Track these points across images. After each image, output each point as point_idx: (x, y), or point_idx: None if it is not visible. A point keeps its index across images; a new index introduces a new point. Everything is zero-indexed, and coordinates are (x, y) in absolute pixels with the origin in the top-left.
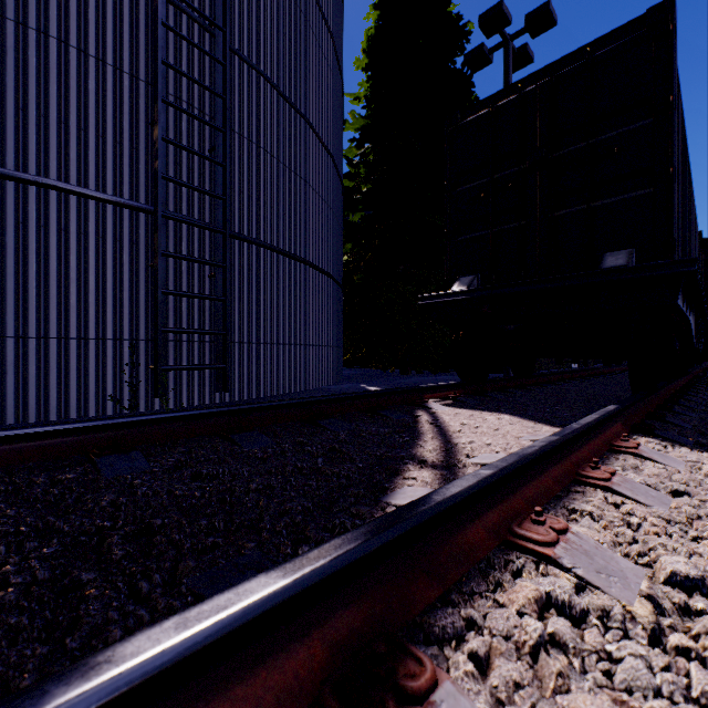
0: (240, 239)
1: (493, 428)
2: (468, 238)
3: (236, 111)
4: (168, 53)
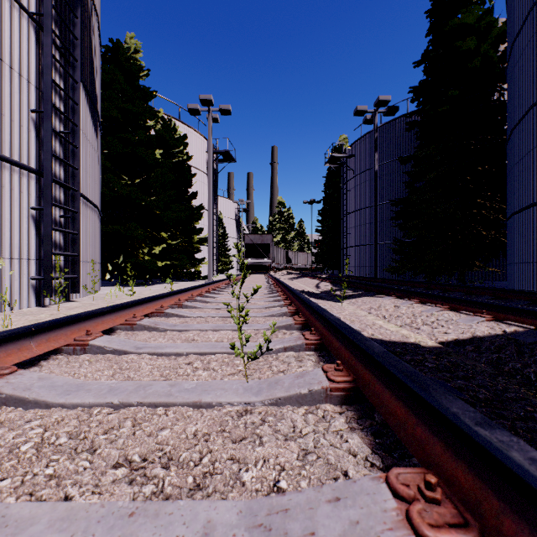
0: None
1: None
2: None
3: None
4: None
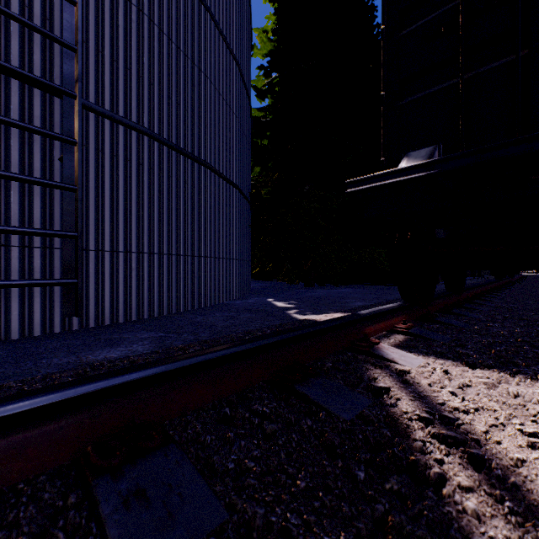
0: (112, 119)
1: None
2: (418, 97)
3: None
4: None
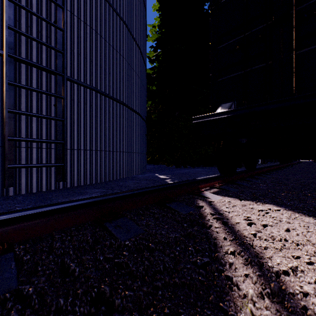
0: (78, 84)
1: (287, 230)
2: (226, 78)
3: (75, 2)
4: None
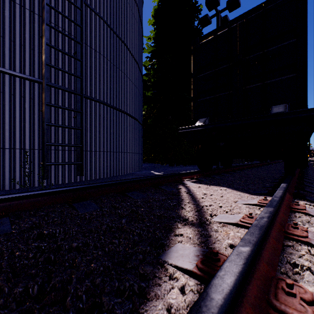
0: (90, 99)
1: (220, 196)
2: (203, 99)
3: (88, 35)
4: (51, 1)
